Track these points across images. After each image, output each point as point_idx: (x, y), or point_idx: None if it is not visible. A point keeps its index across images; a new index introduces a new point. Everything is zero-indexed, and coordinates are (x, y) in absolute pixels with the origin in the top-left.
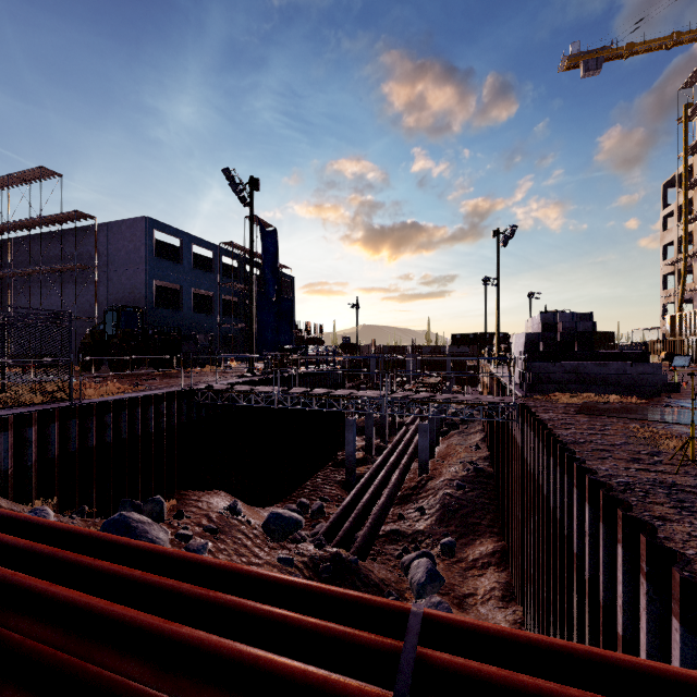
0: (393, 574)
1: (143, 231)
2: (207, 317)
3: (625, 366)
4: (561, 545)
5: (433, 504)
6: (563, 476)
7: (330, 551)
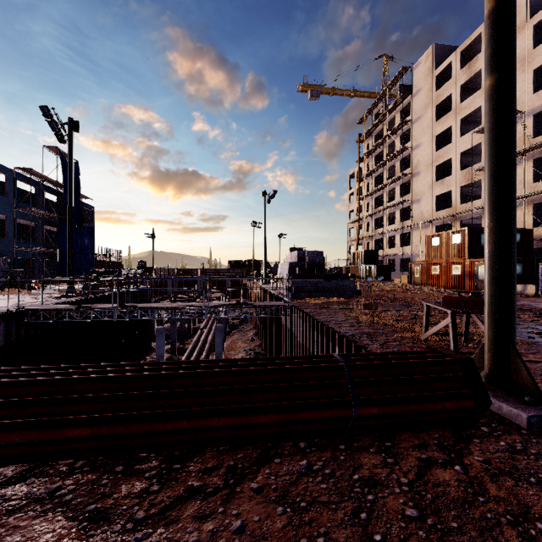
0: None
1: None
2: None
3: (339, 282)
4: None
5: None
6: (322, 338)
7: None
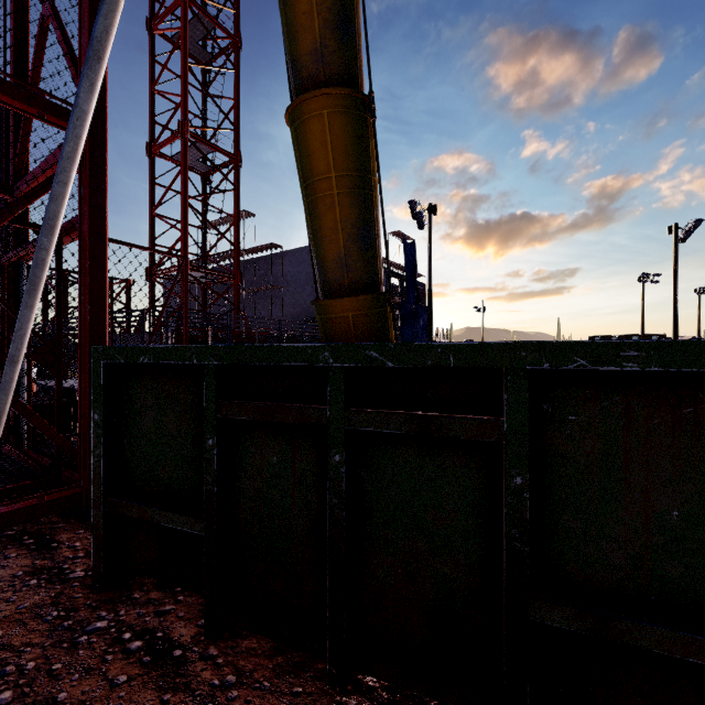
0: None
1: None
2: None
3: None
4: None
5: None
6: None
7: None
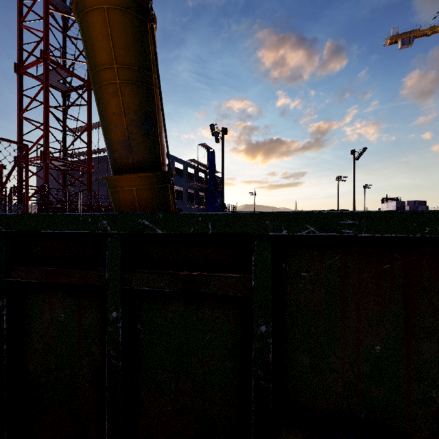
0: None
1: None
2: (181, 202)
3: None
4: None
5: None
6: None
7: None
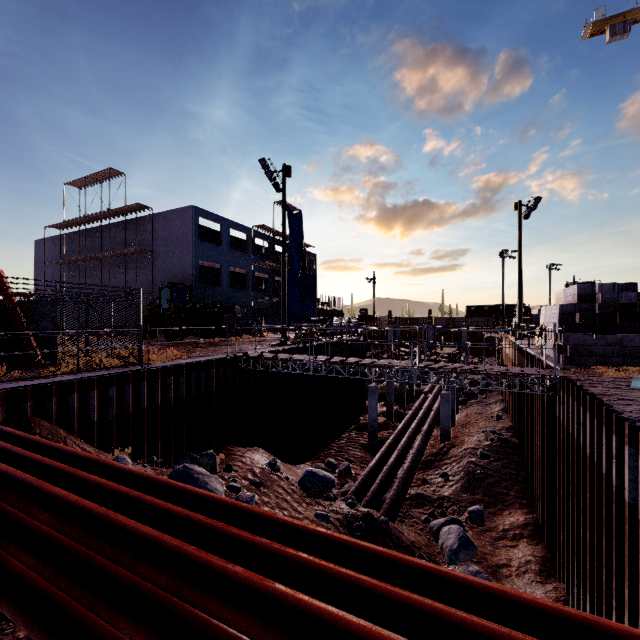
0: (422, 537)
1: (190, 218)
2: (242, 292)
3: None
4: (630, 529)
5: (457, 472)
6: (633, 456)
7: (362, 511)
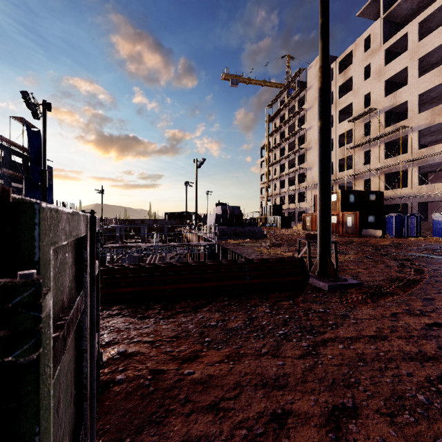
0: None
1: None
2: None
3: (251, 228)
4: None
5: None
6: None
7: None
